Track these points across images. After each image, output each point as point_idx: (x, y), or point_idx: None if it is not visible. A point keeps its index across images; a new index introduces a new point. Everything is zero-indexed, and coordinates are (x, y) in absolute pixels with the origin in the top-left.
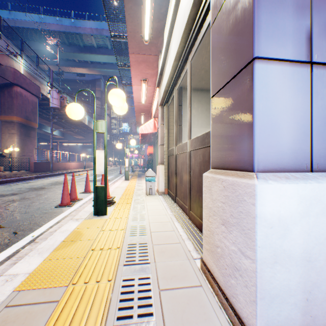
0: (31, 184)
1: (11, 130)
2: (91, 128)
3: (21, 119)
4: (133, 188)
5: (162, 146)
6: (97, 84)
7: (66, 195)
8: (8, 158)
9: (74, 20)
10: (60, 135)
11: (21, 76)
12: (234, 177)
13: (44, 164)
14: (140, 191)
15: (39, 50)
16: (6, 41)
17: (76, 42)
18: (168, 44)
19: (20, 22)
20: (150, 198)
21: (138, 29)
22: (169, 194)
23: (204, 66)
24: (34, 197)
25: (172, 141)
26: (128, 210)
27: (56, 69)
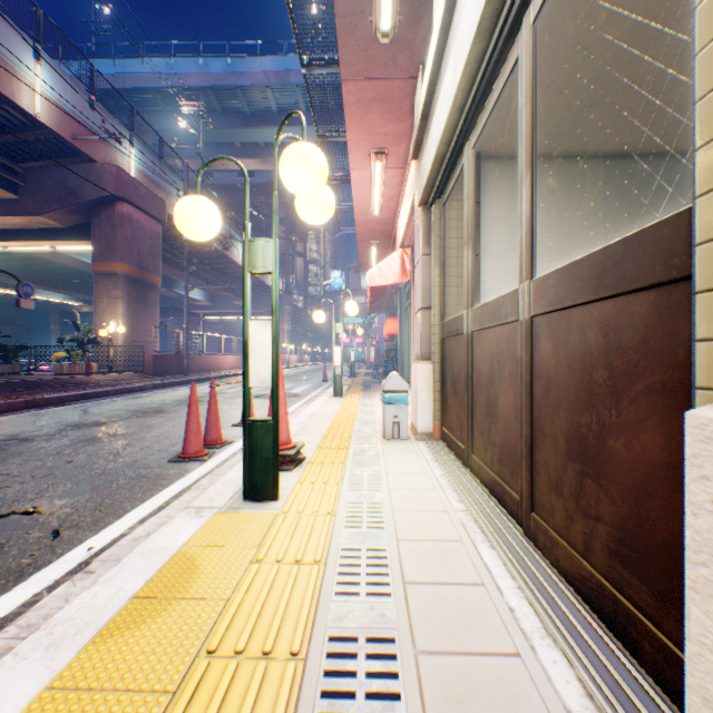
0: (140, 402)
1: (113, 291)
2: (267, 284)
3: (130, 269)
4: (352, 419)
5: (425, 312)
6: (278, 191)
7: (194, 434)
8: (107, 346)
9: (232, 60)
10: (206, 301)
11: (129, 181)
12: None
13: (172, 360)
14: (368, 426)
15: (168, 130)
16: (104, 114)
17: (236, 106)
18: (450, 6)
19: (133, 78)
20: (395, 451)
21: (363, 4)
22: (447, 442)
23: (551, 77)
24: (134, 433)
25: (453, 299)
26: (335, 485)
27: (199, 166)
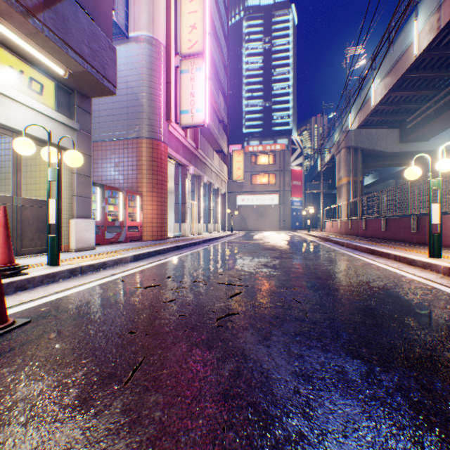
0: None
1: None
2: None
3: None
4: None
5: None
6: None
7: None
8: None
9: None
10: None
11: None
12: (90, 220)
13: None
14: None
15: None
16: None
17: None
18: (2, 93)
19: None
20: None
21: None
22: None
23: None
24: None
25: None
26: None
27: None
